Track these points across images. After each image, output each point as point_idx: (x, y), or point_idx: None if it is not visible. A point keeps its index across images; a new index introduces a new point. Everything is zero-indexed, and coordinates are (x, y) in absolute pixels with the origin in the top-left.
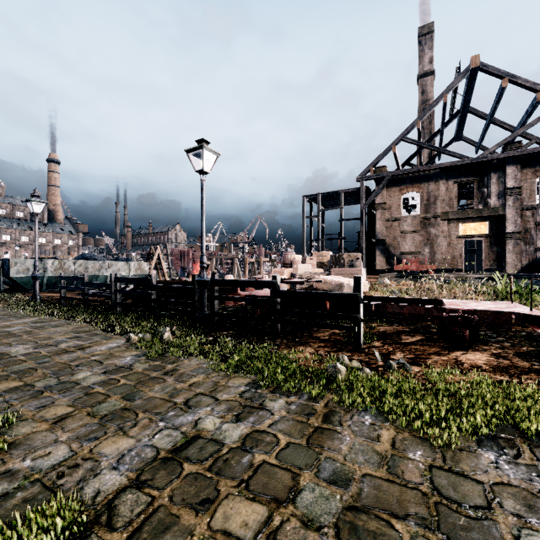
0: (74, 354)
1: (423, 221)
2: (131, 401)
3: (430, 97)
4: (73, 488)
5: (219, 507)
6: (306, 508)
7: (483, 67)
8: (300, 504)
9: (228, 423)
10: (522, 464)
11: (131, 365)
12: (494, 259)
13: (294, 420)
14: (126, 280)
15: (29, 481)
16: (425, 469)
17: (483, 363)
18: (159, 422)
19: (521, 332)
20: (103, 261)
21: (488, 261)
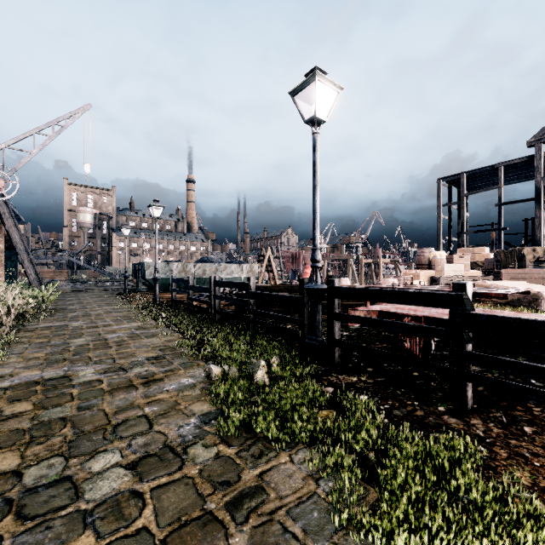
0: (132, 395)
1: None
2: None
3: None
4: None
5: None
6: None
7: None
8: None
9: None
10: None
11: (186, 447)
12: None
13: None
14: (224, 284)
15: None
16: None
17: None
18: None
19: None
20: (218, 263)
21: None
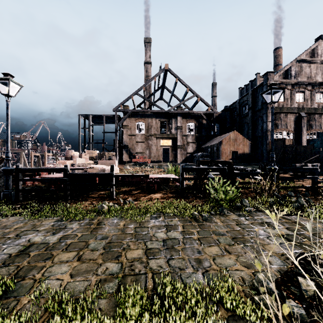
0: None
1: (146, 137)
2: None
3: (150, 75)
4: None
5: (55, 257)
6: (92, 247)
7: (169, 70)
8: (90, 247)
9: (49, 236)
10: (161, 220)
11: None
12: (173, 156)
13: (84, 228)
14: None
15: None
16: (133, 228)
17: (159, 197)
18: (2, 246)
19: (174, 185)
20: None
21: (171, 157)
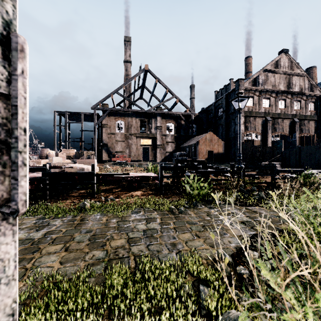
0: None
1: (126, 136)
2: None
3: (130, 74)
4: None
5: (43, 250)
6: (78, 240)
7: (149, 71)
8: (76, 240)
9: (33, 233)
10: (141, 215)
11: None
12: (153, 156)
13: (67, 224)
14: None
15: None
16: (116, 222)
17: (139, 194)
18: None
19: (153, 183)
20: None
21: (151, 156)
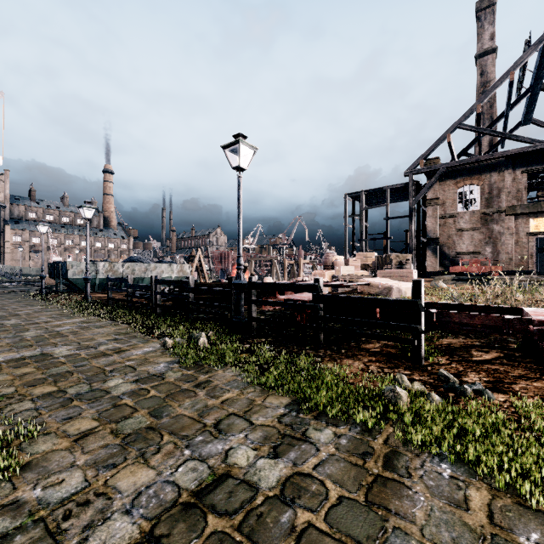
0: (111, 358)
1: (483, 217)
2: (157, 418)
3: (491, 78)
4: (77, 536)
5: None
6: None
7: None
8: None
9: (263, 459)
10: None
11: (163, 374)
12: None
13: (346, 461)
14: (166, 282)
15: (32, 519)
16: None
17: None
18: (184, 449)
19: None
20: (148, 263)
21: None
